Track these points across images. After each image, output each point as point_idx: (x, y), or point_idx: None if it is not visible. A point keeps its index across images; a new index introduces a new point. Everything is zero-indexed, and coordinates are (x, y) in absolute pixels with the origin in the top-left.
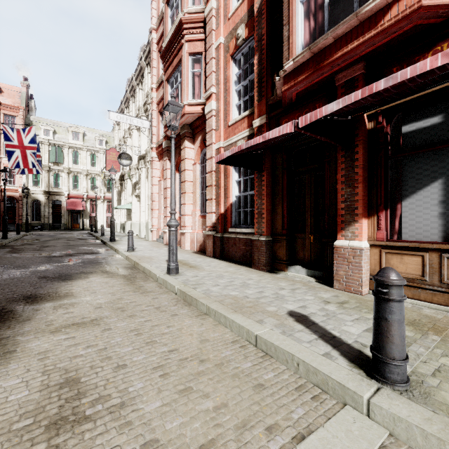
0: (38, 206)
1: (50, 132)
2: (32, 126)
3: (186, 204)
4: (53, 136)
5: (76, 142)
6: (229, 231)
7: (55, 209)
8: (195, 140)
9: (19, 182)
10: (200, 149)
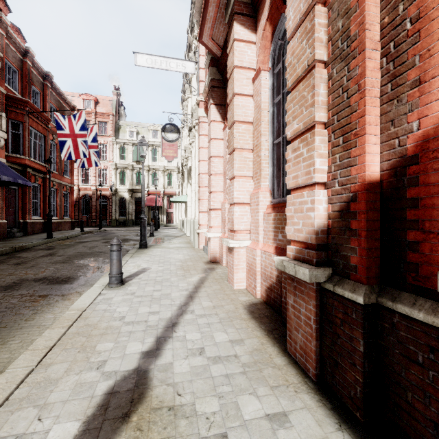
0: (124, 203)
1: (134, 133)
2: (82, 111)
3: (236, 178)
4: (137, 137)
5: (155, 140)
6: (436, 291)
7: (137, 206)
8: (258, 18)
9: (109, 182)
10: (271, 26)
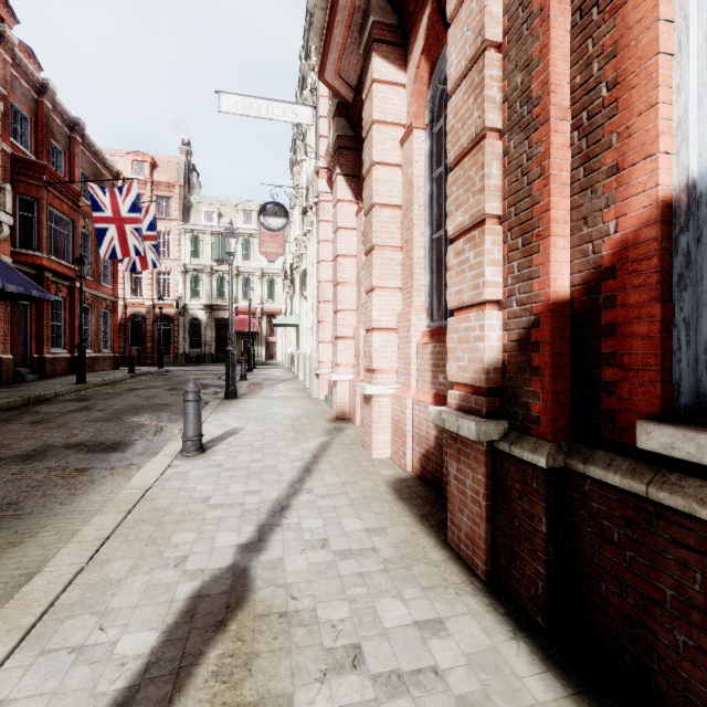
0: (198, 328)
1: (214, 215)
2: (133, 181)
3: (375, 290)
4: (218, 221)
5: (248, 227)
6: (635, 447)
7: (219, 331)
8: (409, 49)
9: (174, 293)
10: (428, 63)
